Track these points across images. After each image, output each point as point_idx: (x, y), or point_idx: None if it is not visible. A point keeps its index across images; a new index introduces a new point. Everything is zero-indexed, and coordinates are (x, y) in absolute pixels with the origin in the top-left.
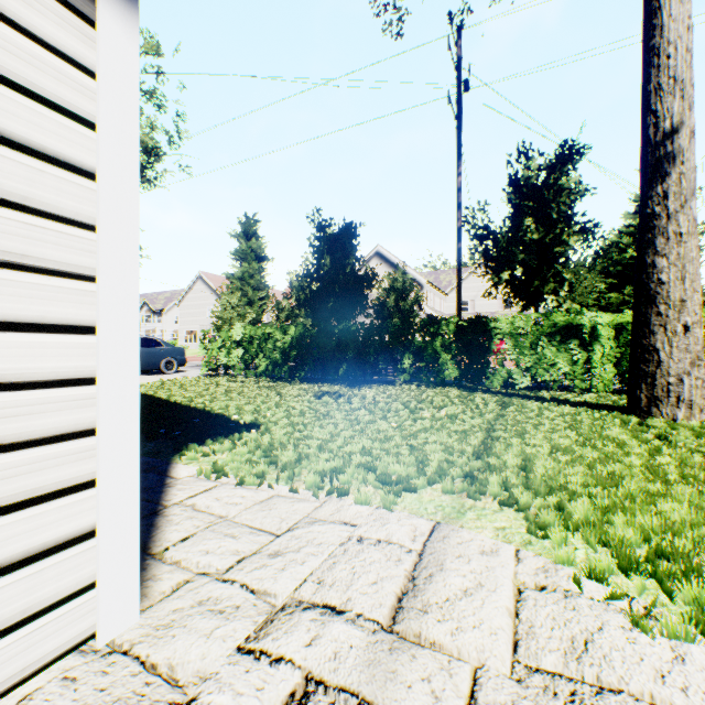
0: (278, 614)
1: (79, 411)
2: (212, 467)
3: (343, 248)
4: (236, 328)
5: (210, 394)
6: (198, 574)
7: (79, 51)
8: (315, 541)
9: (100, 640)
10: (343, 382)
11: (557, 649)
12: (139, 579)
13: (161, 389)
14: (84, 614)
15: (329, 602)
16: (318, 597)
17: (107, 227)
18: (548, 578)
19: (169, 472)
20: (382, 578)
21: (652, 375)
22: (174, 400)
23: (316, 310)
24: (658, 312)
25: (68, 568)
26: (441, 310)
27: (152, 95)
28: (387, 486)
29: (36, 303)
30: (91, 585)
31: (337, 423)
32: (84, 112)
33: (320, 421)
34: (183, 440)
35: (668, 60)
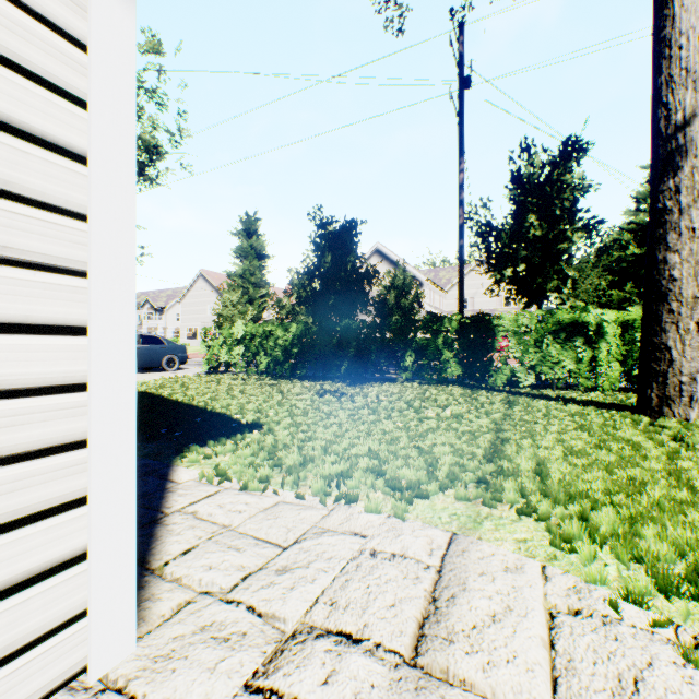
0: (288, 642)
1: (69, 421)
2: (214, 470)
3: (344, 245)
4: (237, 326)
5: (212, 392)
6: (201, 593)
7: (69, 20)
8: (325, 555)
9: (92, 675)
10: (344, 380)
11: (603, 689)
12: (136, 605)
13: (162, 387)
14: (74, 645)
15: (344, 628)
16: (332, 622)
17: (100, 216)
18: (580, 600)
19: (169, 475)
20: (400, 600)
21: (664, 373)
22: (175, 398)
23: (317, 307)
24: (669, 309)
25: (57, 597)
26: (440, 307)
27: (154, 93)
28: (396, 492)
29: (20, 301)
30: (83, 613)
31: (341, 423)
32: (74, 89)
33: (323, 421)
34: (184, 441)
35: (679, 51)
